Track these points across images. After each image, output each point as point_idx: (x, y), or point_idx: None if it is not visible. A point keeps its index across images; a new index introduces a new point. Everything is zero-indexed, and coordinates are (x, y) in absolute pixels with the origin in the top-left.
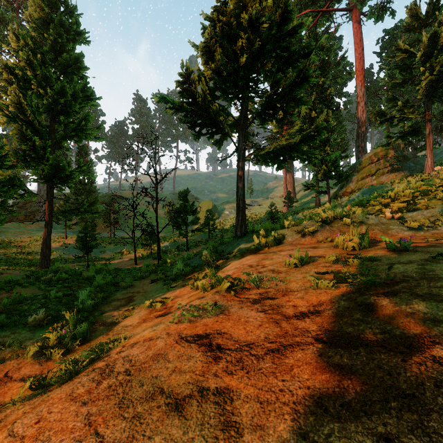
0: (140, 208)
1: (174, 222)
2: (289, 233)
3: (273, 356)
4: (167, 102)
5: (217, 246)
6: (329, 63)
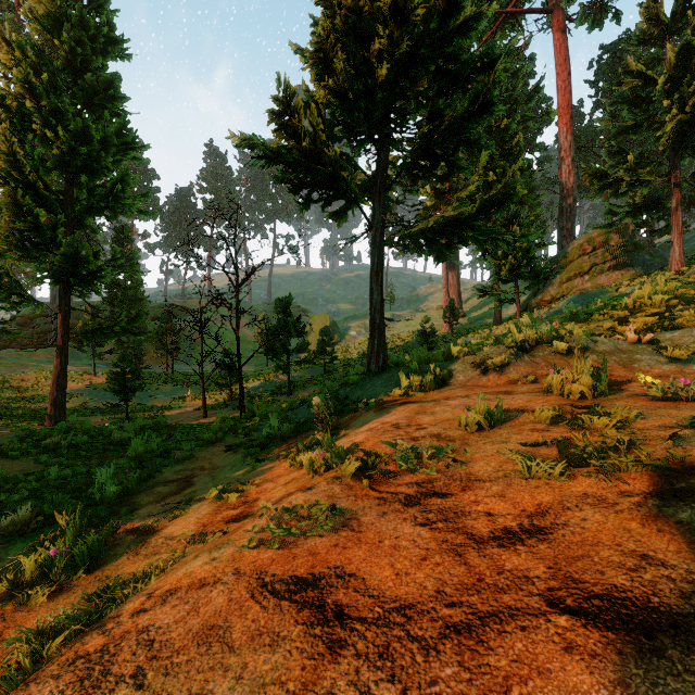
0: (216, 325)
1: (269, 349)
2: (460, 367)
3: (458, 643)
4: (253, 146)
5: (338, 388)
6: (515, 95)
